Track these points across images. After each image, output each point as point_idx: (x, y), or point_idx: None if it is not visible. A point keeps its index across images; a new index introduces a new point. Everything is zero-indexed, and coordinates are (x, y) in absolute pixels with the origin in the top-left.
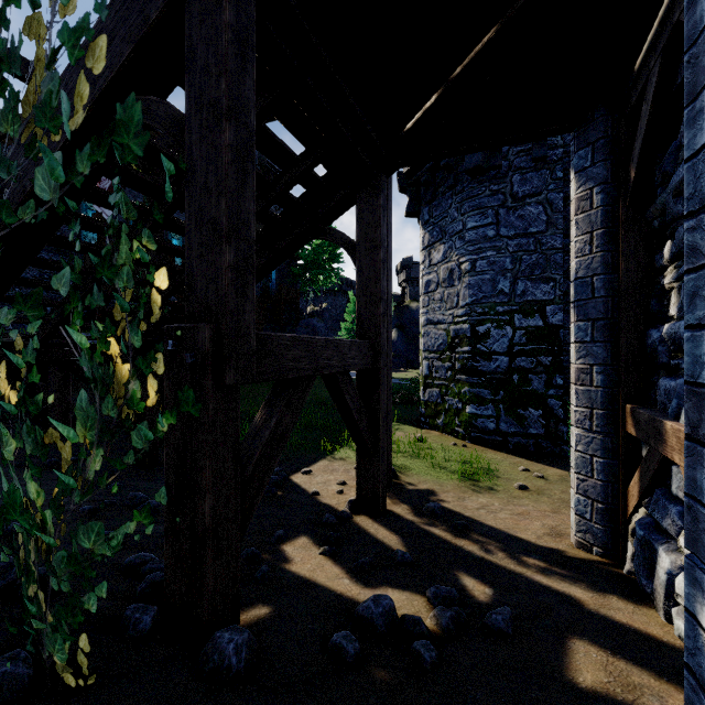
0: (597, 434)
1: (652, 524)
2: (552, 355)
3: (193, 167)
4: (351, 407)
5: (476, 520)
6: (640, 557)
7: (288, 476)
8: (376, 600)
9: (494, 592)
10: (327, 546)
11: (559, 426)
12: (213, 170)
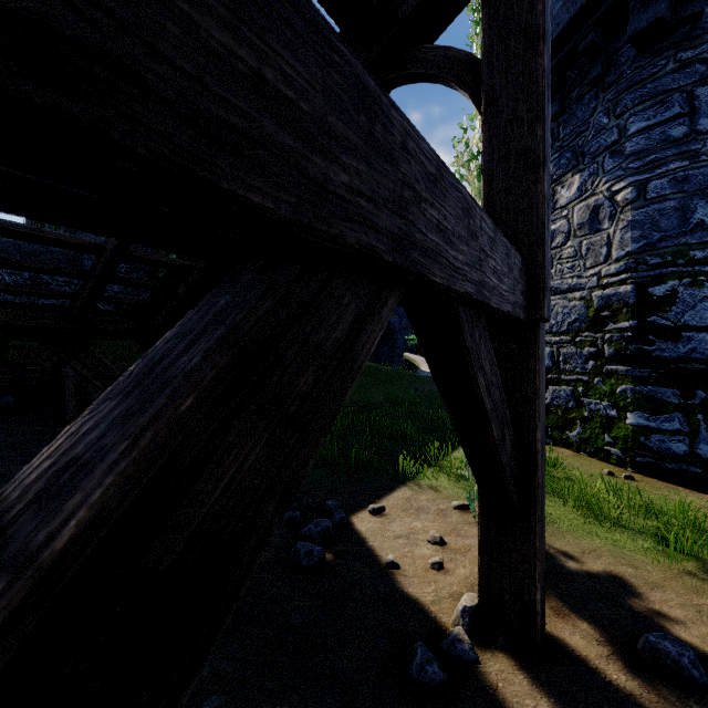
0: None
1: None
2: None
3: None
4: (488, 408)
5: None
6: None
7: (347, 515)
8: None
9: None
10: None
11: None
12: None
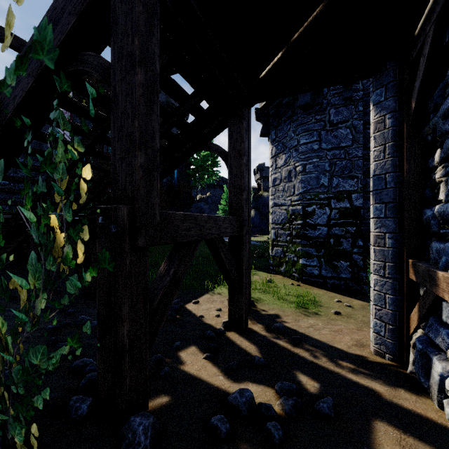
0: (389, 279)
1: (428, 341)
2: (356, 226)
3: (116, 99)
4: (225, 260)
5: (307, 335)
6: (419, 363)
7: (183, 305)
8: (241, 393)
9: (320, 385)
10: (208, 353)
11: (360, 273)
12: (129, 100)
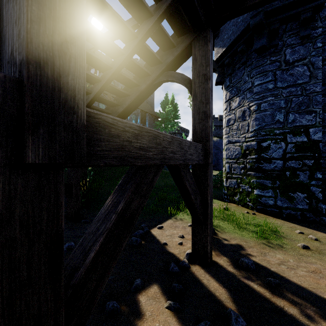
0: None
1: None
2: (314, 159)
3: None
4: (190, 190)
5: (282, 276)
6: None
7: (149, 229)
8: None
9: None
10: (172, 301)
11: (318, 204)
12: None
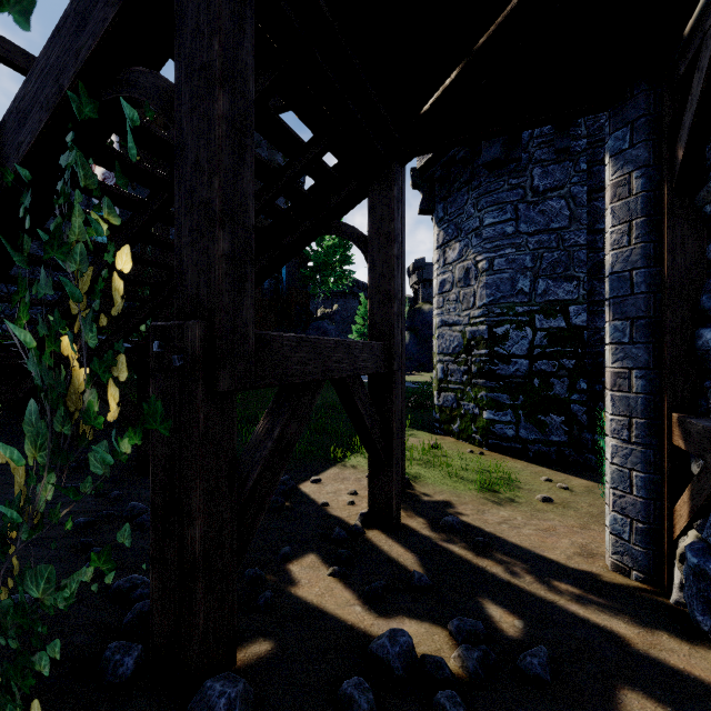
0: (637, 446)
1: (707, 551)
2: (575, 358)
3: (183, 143)
4: (363, 413)
5: (498, 536)
6: (693, 588)
7: (296, 485)
8: (392, 637)
9: (524, 624)
10: (337, 567)
11: (582, 433)
12: (205, 144)
